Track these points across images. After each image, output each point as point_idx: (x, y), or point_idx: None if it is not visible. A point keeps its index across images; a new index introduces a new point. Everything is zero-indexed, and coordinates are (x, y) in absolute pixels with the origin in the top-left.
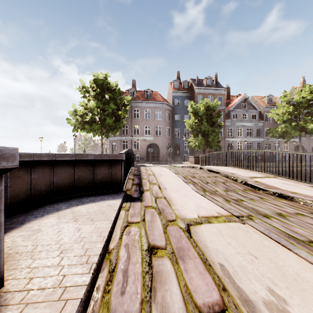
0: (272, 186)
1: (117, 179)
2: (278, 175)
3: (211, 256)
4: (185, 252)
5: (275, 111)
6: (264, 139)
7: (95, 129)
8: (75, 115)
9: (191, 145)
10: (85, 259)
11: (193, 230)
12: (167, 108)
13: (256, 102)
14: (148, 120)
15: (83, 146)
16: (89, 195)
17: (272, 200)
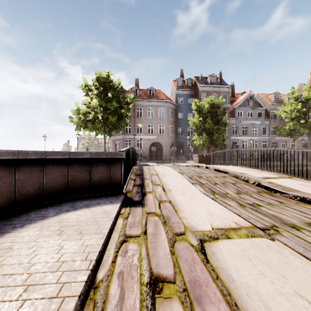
0: (289, 188)
1: (116, 180)
2: (293, 175)
3: (241, 297)
4: (202, 289)
5: (282, 108)
6: (271, 138)
7: (97, 127)
8: (78, 114)
9: (195, 144)
10: (55, 306)
11: (209, 249)
12: (171, 107)
13: (262, 99)
14: (151, 119)
15: (87, 145)
16: (84, 199)
17: (295, 205)
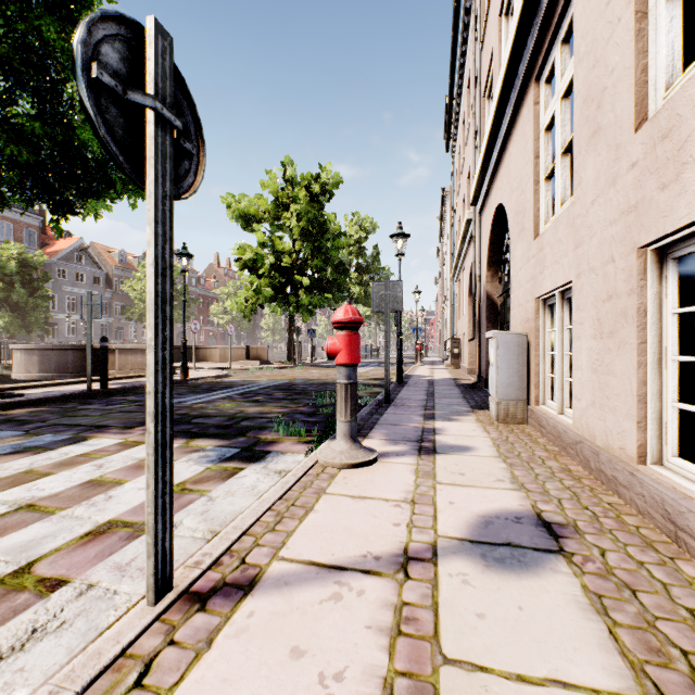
0: None
1: None
2: None
3: None
4: None
5: (132, 283)
6: (115, 320)
7: None
8: None
9: None
10: None
11: None
12: None
13: (101, 256)
14: None
15: None
16: None
17: None
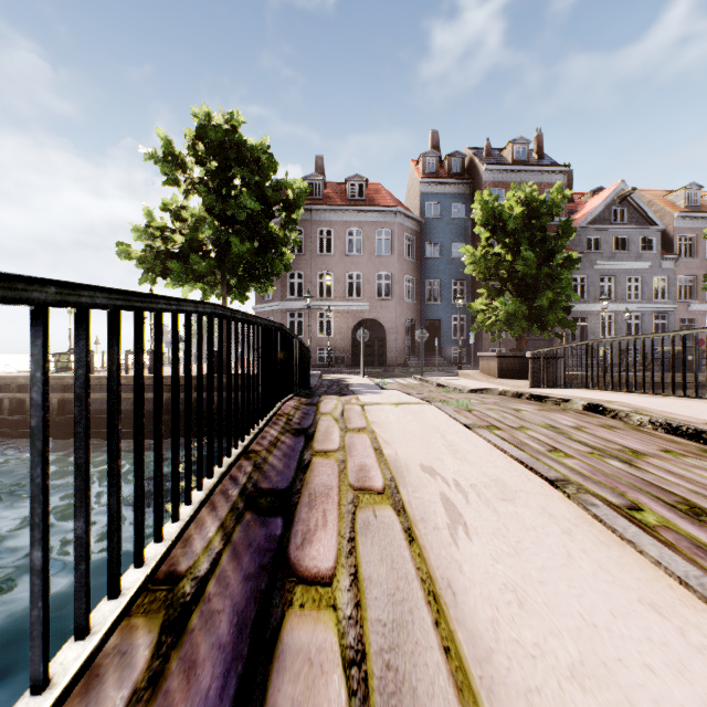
0: None
1: None
2: None
3: None
4: None
5: None
6: (677, 306)
7: (198, 273)
8: (151, 238)
9: (483, 321)
10: None
11: None
12: (408, 226)
13: (651, 206)
14: (356, 258)
15: None
16: None
17: None
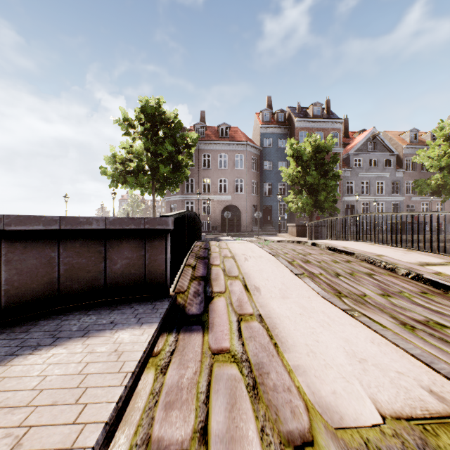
0: None
1: (157, 271)
2: None
3: None
4: None
5: (425, 152)
6: (405, 198)
7: (142, 182)
8: (114, 163)
9: (291, 207)
10: None
11: None
12: (253, 152)
13: (391, 141)
14: (224, 170)
15: (130, 211)
16: (88, 310)
17: None
